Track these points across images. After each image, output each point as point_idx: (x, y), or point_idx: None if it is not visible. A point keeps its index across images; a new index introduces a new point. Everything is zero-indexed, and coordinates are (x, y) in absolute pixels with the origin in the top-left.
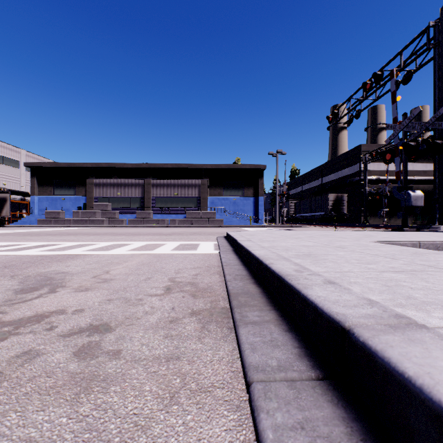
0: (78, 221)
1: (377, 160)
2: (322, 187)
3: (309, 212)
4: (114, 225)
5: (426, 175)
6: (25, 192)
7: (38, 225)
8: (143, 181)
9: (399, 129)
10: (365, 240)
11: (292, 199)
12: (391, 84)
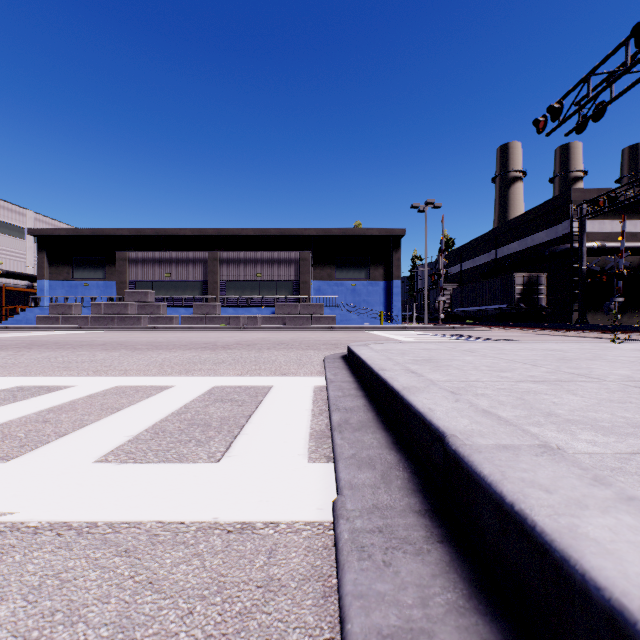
0: (100, 320)
1: (599, 216)
2: (496, 264)
3: (476, 305)
4: (154, 326)
5: None
6: (33, 275)
7: (31, 326)
8: (206, 254)
9: None
10: None
11: (446, 284)
12: None
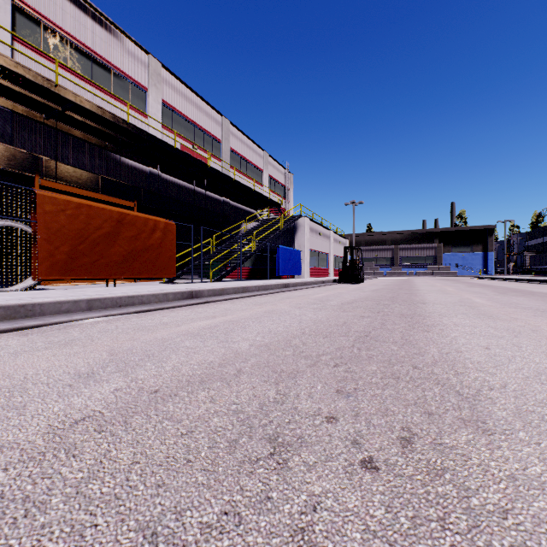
0: None
1: None
2: None
3: (542, 265)
4: (384, 275)
5: None
6: None
7: None
8: (392, 246)
9: None
10: None
11: (527, 252)
12: None
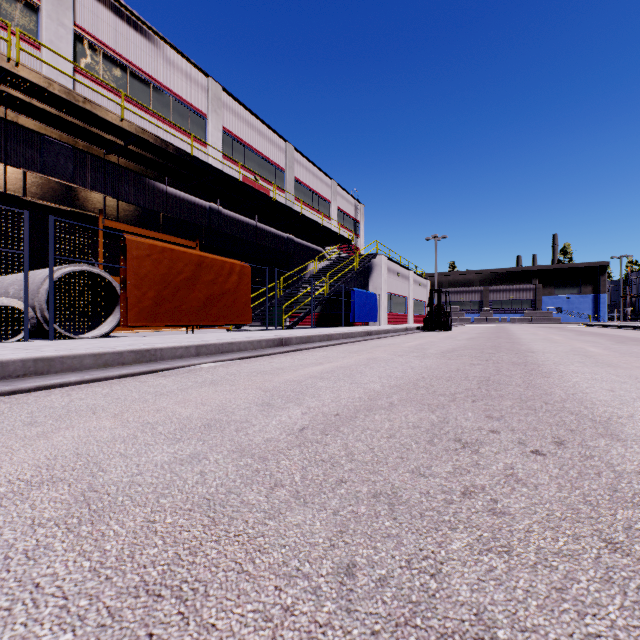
0: None
1: None
2: None
3: None
4: (471, 322)
5: None
6: None
7: None
8: (481, 288)
9: None
10: None
11: None
12: None
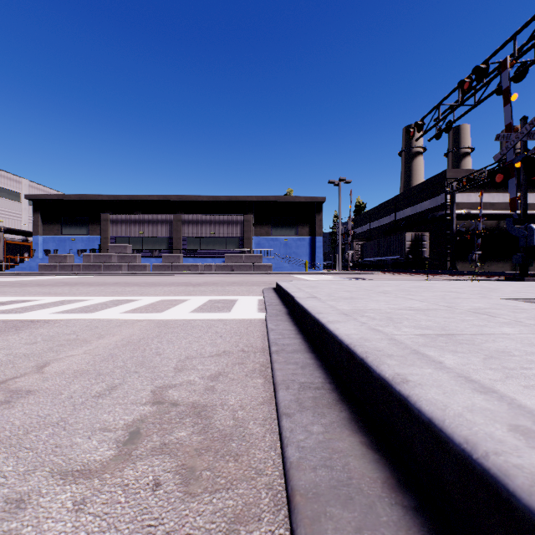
0: (89, 267)
1: (467, 190)
2: (395, 224)
3: (379, 256)
4: (134, 272)
5: (528, 209)
6: (27, 231)
7: (38, 272)
8: (172, 216)
9: (516, 139)
10: (498, 297)
11: (357, 240)
12: (503, 79)
